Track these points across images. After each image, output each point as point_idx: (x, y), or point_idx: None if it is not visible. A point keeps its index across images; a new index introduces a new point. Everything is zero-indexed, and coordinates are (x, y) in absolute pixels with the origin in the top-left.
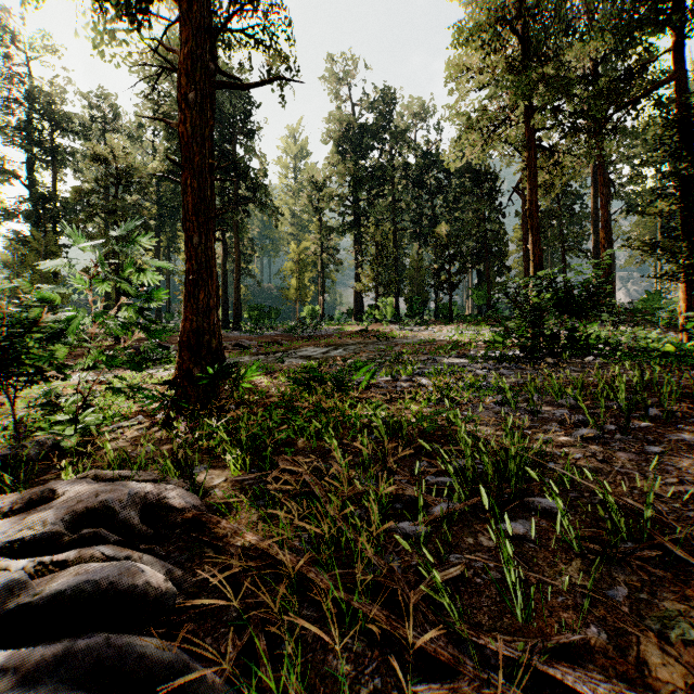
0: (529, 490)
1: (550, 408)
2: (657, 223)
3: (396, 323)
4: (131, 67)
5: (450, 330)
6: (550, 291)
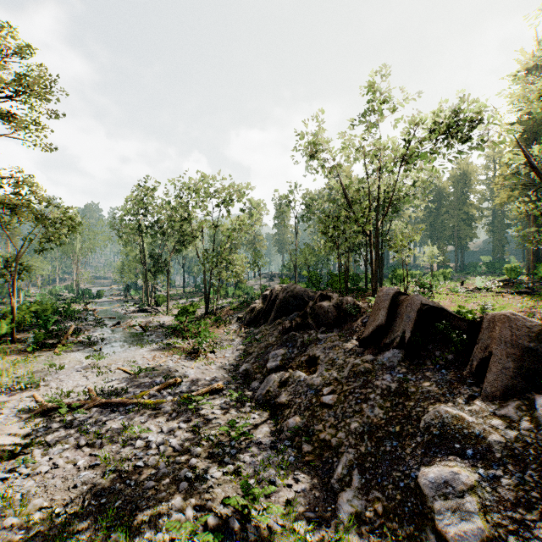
0: None
1: None
2: None
3: None
4: None
5: None
6: None
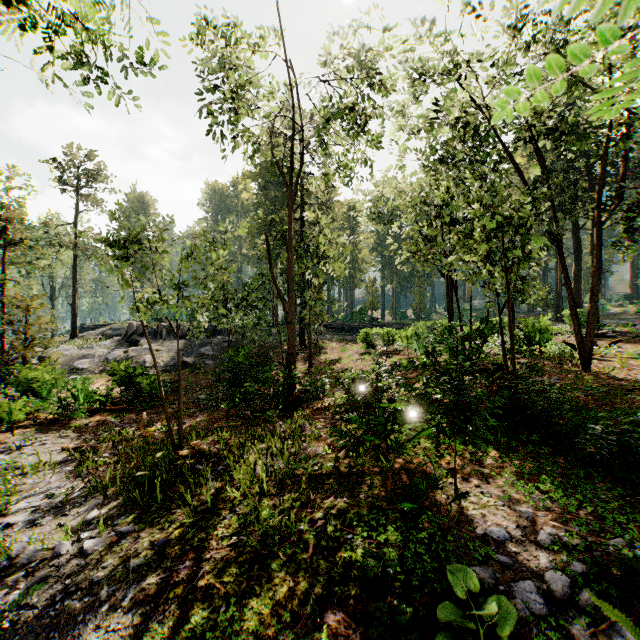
0: None
1: None
2: None
3: None
4: None
5: None
6: None
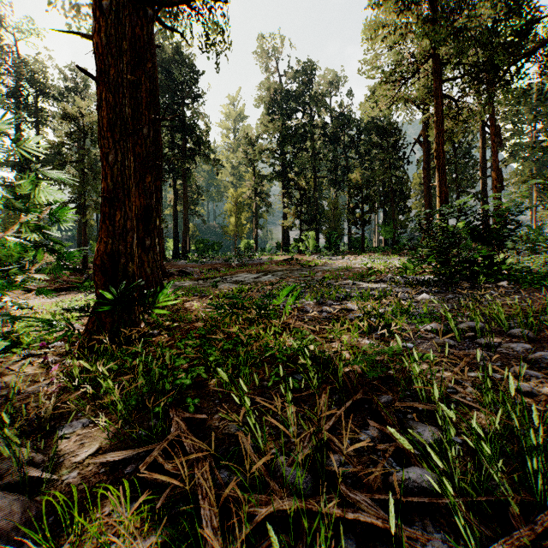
0: None
1: (501, 339)
2: (532, 172)
3: (317, 254)
4: None
5: (363, 259)
6: (464, 219)
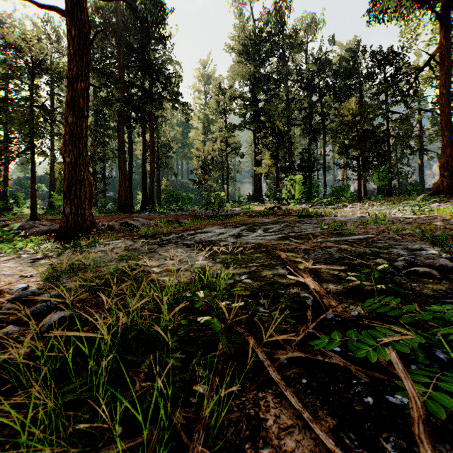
0: None
1: None
2: None
3: (298, 203)
4: None
5: (375, 207)
6: None
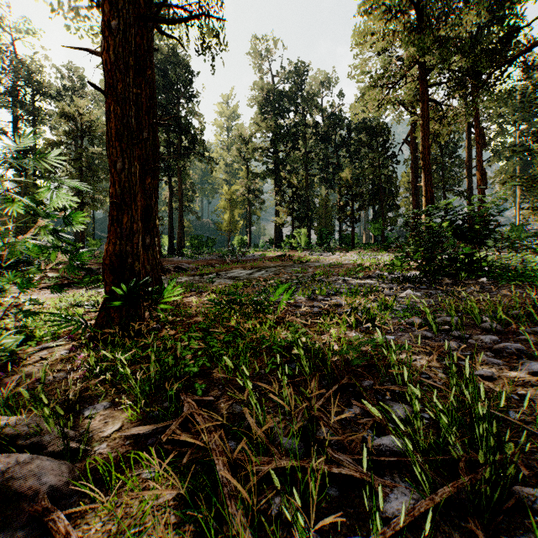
0: (508, 464)
1: (473, 332)
2: (516, 170)
3: (308, 250)
4: (92, 40)
5: (353, 255)
6: (447, 220)
